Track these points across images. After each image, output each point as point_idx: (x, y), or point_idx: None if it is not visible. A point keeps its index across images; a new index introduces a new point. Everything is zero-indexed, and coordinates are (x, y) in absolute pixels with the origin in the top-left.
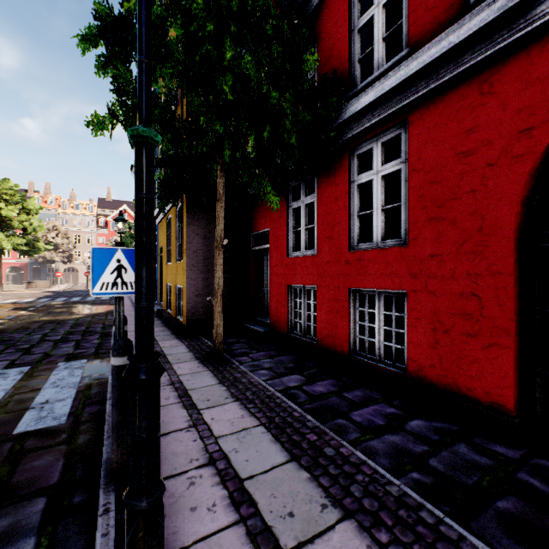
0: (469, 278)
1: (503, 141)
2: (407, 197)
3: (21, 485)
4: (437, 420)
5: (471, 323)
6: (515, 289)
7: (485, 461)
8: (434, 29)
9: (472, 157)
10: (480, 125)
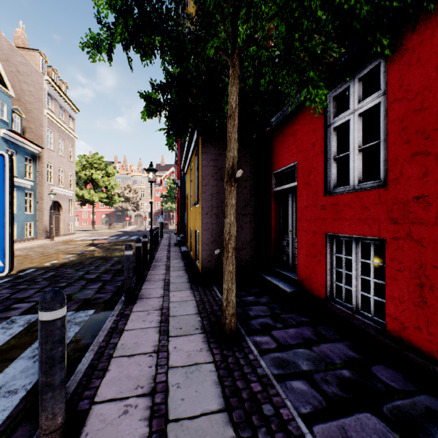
0: None
1: None
2: None
3: None
4: None
5: None
6: None
7: None
8: None
9: None
10: None
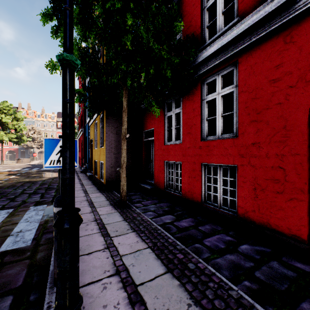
0: (277, 157)
1: (299, 71)
2: (237, 108)
3: None
4: (257, 245)
5: (278, 185)
6: (308, 164)
7: (290, 273)
8: (254, 5)
9: (279, 82)
10: (285, 62)
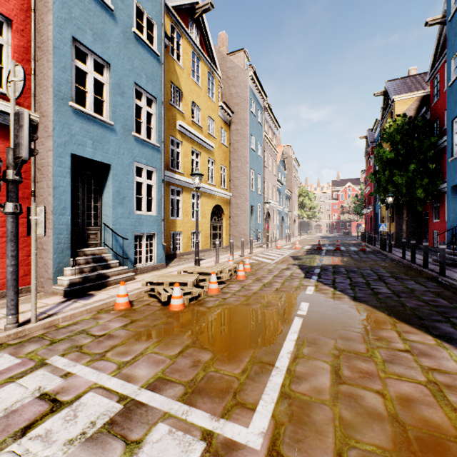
0: None
1: None
2: None
3: (371, 251)
4: None
5: None
6: None
7: None
8: None
9: None
10: None
